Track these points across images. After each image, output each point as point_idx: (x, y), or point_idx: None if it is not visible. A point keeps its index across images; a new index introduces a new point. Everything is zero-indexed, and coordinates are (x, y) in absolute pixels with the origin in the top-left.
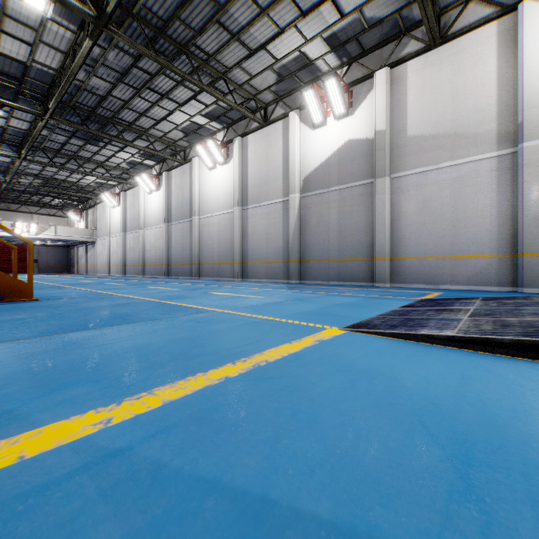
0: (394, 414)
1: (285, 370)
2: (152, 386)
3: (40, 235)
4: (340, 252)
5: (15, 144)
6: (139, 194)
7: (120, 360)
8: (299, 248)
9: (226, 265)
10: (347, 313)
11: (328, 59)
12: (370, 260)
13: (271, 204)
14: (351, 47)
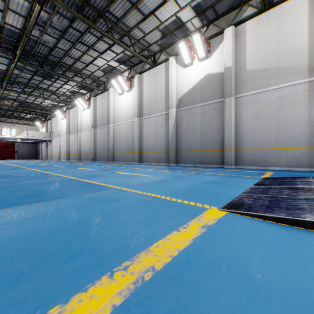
0: None
1: (178, 297)
2: None
3: (18, 136)
4: (202, 145)
5: None
6: (77, 111)
7: None
8: (175, 143)
9: (129, 154)
10: (217, 191)
11: (194, 22)
12: (222, 151)
13: (158, 115)
14: (209, 14)
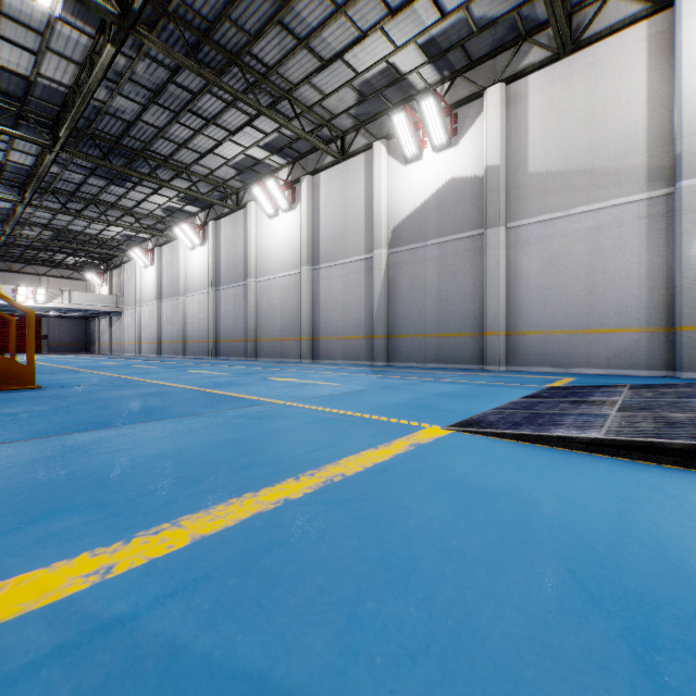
0: (530, 559)
1: (368, 489)
2: (178, 514)
3: (50, 303)
4: (440, 325)
5: (17, 185)
6: (178, 249)
7: (138, 473)
8: (386, 320)
9: (291, 342)
10: (451, 406)
11: (425, 72)
12: (480, 336)
13: (350, 262)
14: (455, 57)
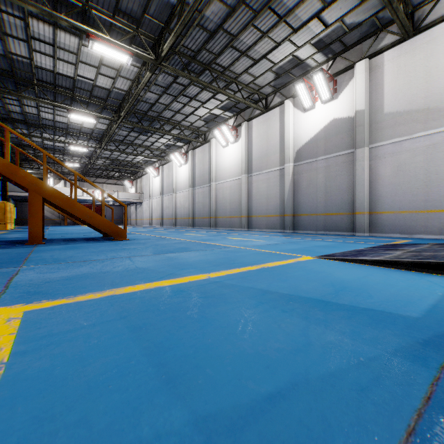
0: (321, 281)
1: (276, 269)
2: (218, 270)
3: (109, 198)
4: (326, 208)
5: (97, 139)
6: (172, 167)
7: (198, 263)
8: (292, 205)
9: (235, 219)
10: (321, 250)
11: (316, 57)
12: (352, 214)
13: (270, 171)
14: (335, 46)
